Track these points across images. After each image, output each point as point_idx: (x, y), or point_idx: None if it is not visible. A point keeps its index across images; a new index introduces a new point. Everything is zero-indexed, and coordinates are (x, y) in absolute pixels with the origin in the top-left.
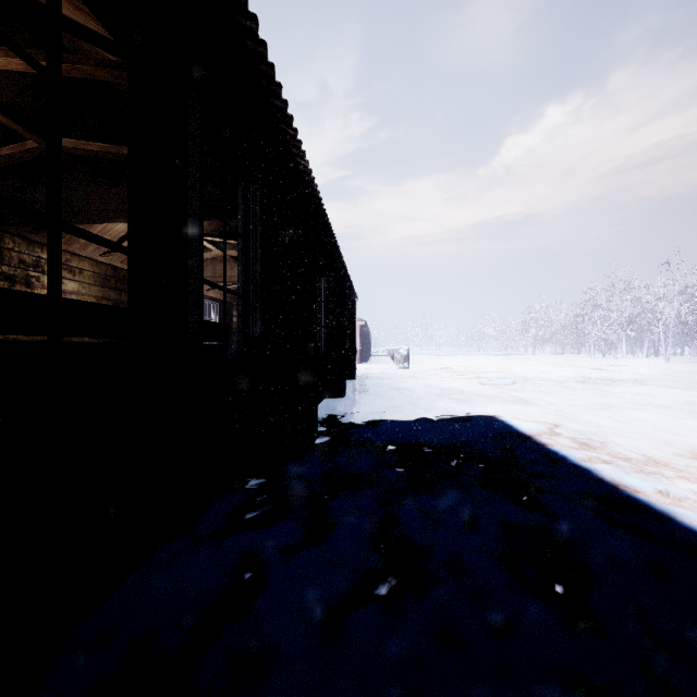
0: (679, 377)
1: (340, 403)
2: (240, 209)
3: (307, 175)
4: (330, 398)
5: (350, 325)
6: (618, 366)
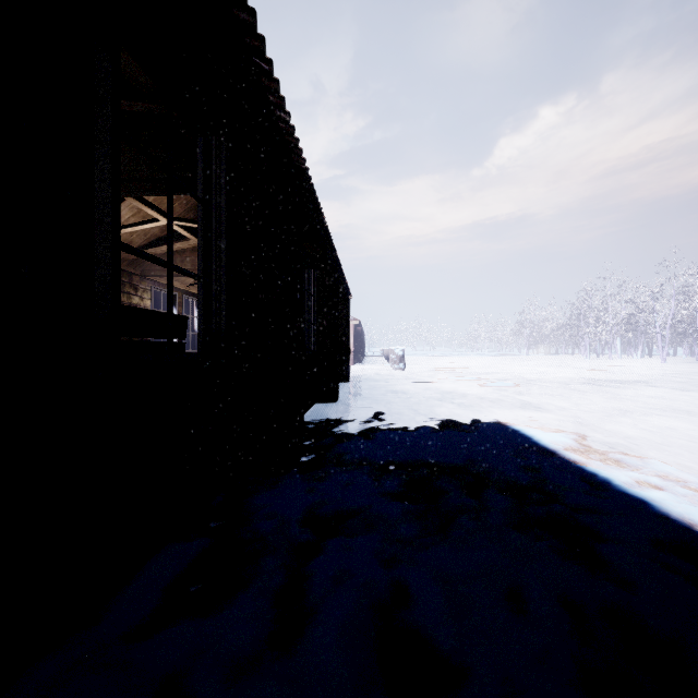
0: (683, 378)
1: (332, 409)
2: (199, 168)
3: (290, 136)
4: (321, 402)
5: (343, 323)
6: (616, 367)
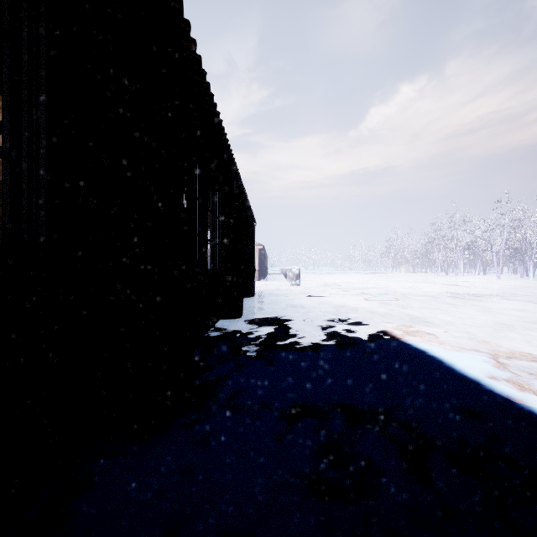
0: (524, 292)
1: (235, 325)
2: None
3: None
4: (226, 318)
5: (248, 246)
6: (465, 282)
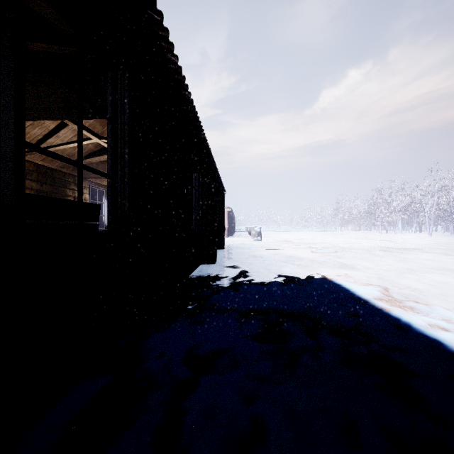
0: (445, 246)
1: (211, 268)
2: (109, 94)
3: (179, 75)
4: (204, 264)
5: (220, 210)
6: (399, 239)
